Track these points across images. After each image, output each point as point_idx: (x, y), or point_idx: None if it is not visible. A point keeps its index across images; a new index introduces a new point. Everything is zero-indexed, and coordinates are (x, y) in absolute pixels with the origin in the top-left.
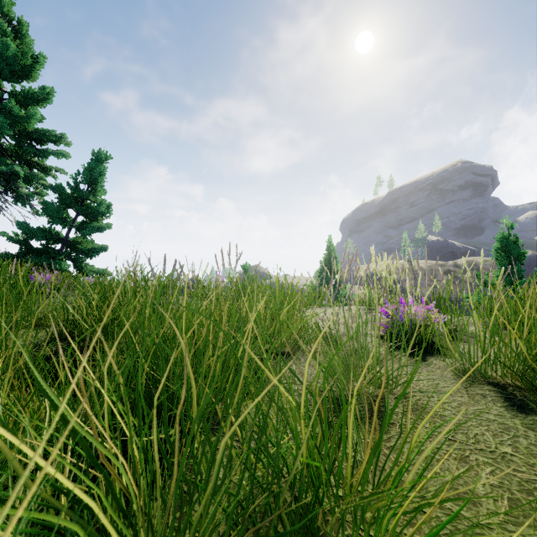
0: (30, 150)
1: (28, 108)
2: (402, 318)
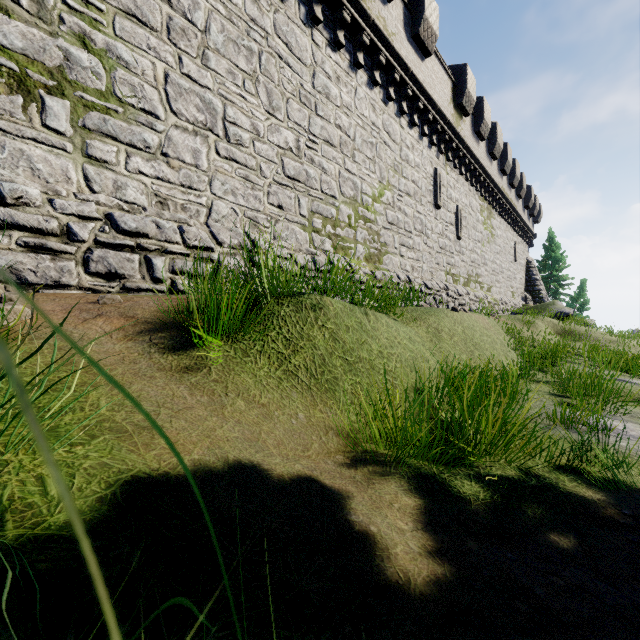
0: (562, 285)
1: (560, 271)
2: None
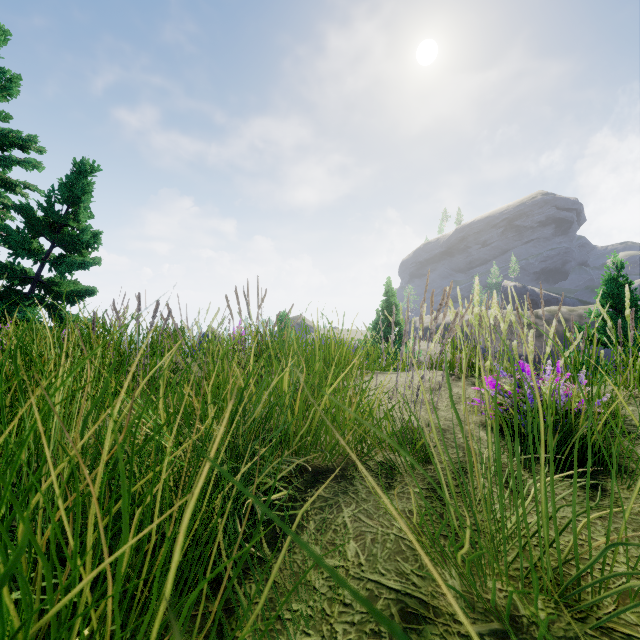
0: None
1: None
2: (532, 398)
